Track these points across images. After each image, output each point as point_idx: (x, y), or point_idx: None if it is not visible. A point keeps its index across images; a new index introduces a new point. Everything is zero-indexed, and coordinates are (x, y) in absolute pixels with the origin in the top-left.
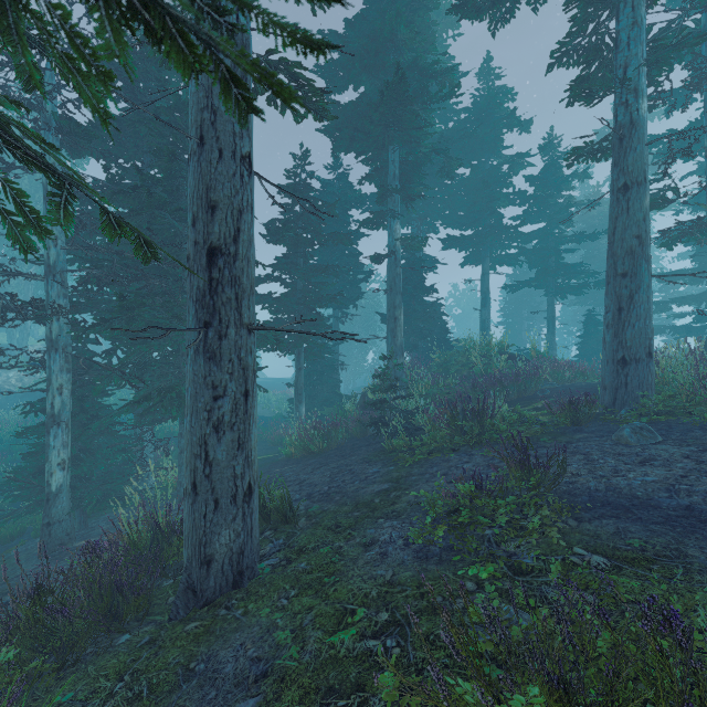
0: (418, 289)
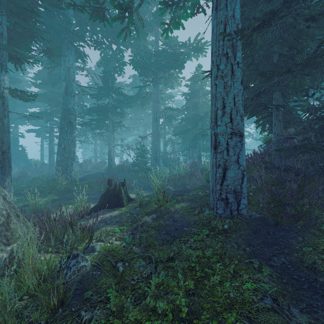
0: (15, 146)
